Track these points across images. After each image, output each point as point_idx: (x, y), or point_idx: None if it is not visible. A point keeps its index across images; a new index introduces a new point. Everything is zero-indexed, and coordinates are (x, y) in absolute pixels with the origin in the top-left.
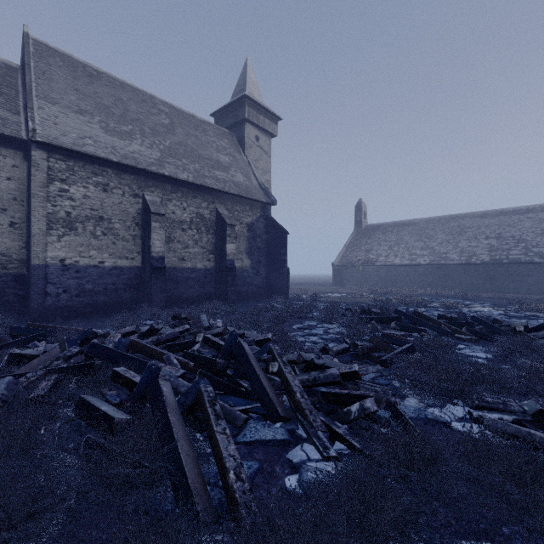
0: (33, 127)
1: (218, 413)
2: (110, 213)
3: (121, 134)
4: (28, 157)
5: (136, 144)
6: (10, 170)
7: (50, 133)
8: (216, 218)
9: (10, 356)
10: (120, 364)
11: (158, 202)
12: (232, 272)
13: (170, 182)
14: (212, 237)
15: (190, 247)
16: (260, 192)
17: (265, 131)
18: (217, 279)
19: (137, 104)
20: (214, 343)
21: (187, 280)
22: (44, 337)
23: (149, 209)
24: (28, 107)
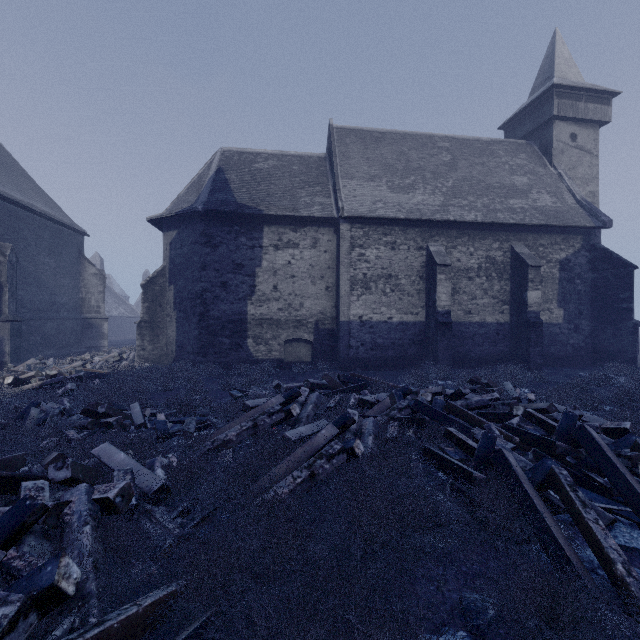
0: (342, 205)
1: (582, 500)
2: (396, 270)
3: (404, 189)
4: (337, 231)
5: (418, 194)
6: (326, 244)
7: (352, 207)
8: (511, 259)
9: (359, 400)
10: (442, 423)
11: (442, 252)
12: (536, 328)
13: (454, 227)
14: (505, 284)
15: (478, 298)
16: (580, 213)
17: (587, 121)
18: (512, 336)
19: (417, 151)
20: (540, 421)
21: (474, 336)
22: (365, 387)
23: (433, 261)
24: (337, 189)
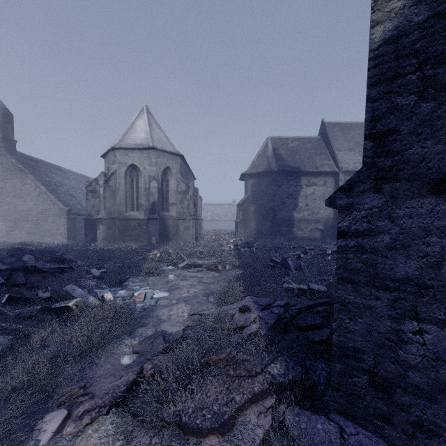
0: (341, 166)
1: None
2: None
3: None
4: (336, 177)
5: None
6: (330, 184)
7: (345, 166)
8: None
9: None
10: None
11: None
12: None
13: None
14: None
15: None
16: None
17: None
18: None
19: None
20: None
21: None
22: None
23: None
24: (336, 157)
